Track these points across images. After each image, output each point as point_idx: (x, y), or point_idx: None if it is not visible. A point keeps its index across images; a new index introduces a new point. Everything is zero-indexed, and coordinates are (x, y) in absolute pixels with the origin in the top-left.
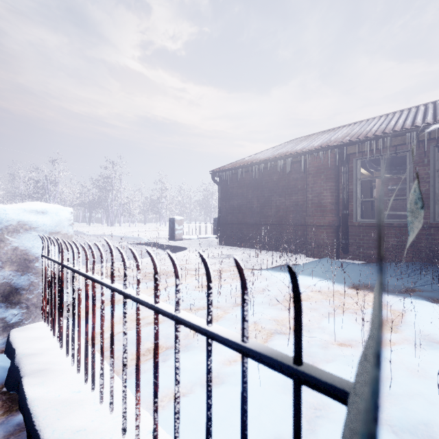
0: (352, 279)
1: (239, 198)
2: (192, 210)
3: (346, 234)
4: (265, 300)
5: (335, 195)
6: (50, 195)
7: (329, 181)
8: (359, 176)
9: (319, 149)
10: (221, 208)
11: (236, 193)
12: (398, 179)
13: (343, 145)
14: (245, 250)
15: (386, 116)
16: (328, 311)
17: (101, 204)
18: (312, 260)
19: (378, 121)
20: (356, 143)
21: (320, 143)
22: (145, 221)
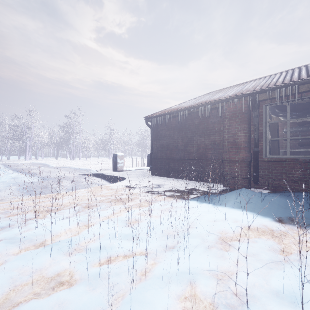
0: (274, 212)
1: (167, 138)
2: (132, 148)
3: (257, 167)
4: (198, 241)
5: (247, 135)
6: (27, 137)
7: (243, 123)
8: (268, 119)
9: (234, 97)
10: (153, 146)
11: (165, 134)
12: (292, 123)
13: (255, 92)
14: (172, 180)
15: (286, 72)
16: (269, 258)
17: (66, 144)
18: (229, 189)
19: (281, 75)
20: (267, 90)
21: (234, 93)
22: (98, 156)
